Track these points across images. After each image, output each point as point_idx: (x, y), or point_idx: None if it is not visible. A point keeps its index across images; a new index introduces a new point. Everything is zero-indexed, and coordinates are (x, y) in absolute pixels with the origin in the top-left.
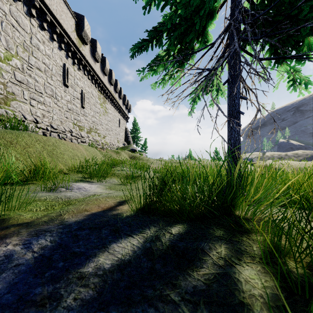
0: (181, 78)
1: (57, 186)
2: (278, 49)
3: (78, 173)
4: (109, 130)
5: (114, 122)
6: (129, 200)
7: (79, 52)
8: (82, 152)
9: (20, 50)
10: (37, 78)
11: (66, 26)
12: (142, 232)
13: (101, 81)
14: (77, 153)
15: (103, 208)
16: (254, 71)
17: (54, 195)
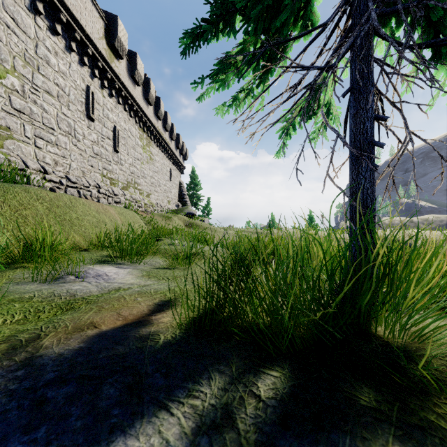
0: (266, 89)
1: (61, 272)
2: (442, 32)
3: (104, 249)
4: (156, 186)
5: (162, 174)
6: (177, 299)
7: (111, 70)
8: (113, 217)
9: (19, 63)
10: (46, 107)
11: (90, 30)
12: (192, 393)
13: (144, 113)
14: (104, 218)
15: (126, 319)
16: (410, 62)
17: (48, 289)
